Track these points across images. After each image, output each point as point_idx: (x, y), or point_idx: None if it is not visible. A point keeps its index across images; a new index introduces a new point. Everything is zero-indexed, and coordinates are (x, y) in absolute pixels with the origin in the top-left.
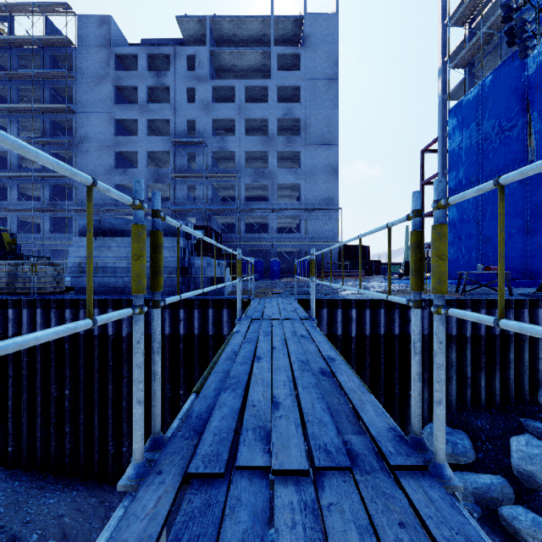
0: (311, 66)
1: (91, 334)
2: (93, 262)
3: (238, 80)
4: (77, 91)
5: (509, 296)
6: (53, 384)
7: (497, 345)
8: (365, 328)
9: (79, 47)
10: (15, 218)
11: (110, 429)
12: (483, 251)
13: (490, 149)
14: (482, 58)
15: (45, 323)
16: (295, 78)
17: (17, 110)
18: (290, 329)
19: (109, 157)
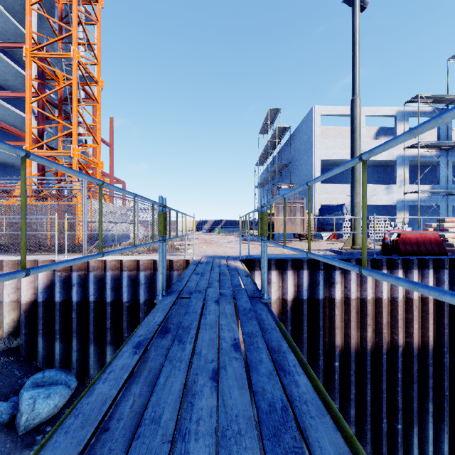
0: None
1: None
2: None
3: None
4: None
5: None
6: None
7: None
8: None
9: None
10: None
11: None
12: None
13: None
14: None
15: None
16: None
17: None
18: None
19: None
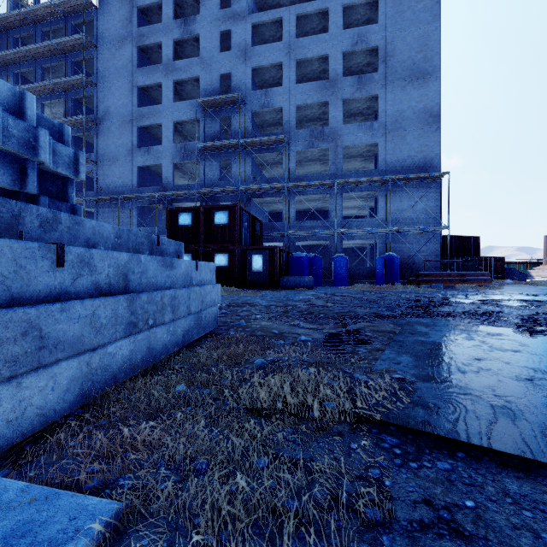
0: None
1: None
2: None
3: (286, 7)
4: (98, 59)
5: None
6: None
7: None
8: None
9: (100, 7)
10: None
11: None
12: None
13: None
14: None
15: None
16: None
17: (39, 91)
18: None
19: (131, 134)
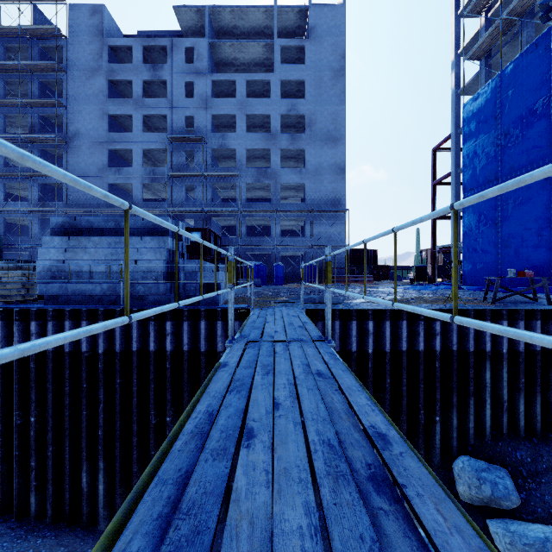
0: (316, 59)
1: (61, 350)
2: (66, 265)
3: (239, 73)
4: (68, 84)
5: (548, 305)
6: (16, 410)
7: (538, 363)
8: (384, 343)
9: (69, 37)
10: (1, 220)
11: (84, 463)
12: (502, 255)
13: (511, 144)
14: (501, 46)
15: (7, 337)
16: (300, 72)
17: (3, 104)
18: (301, 359)
19: (102, 154)
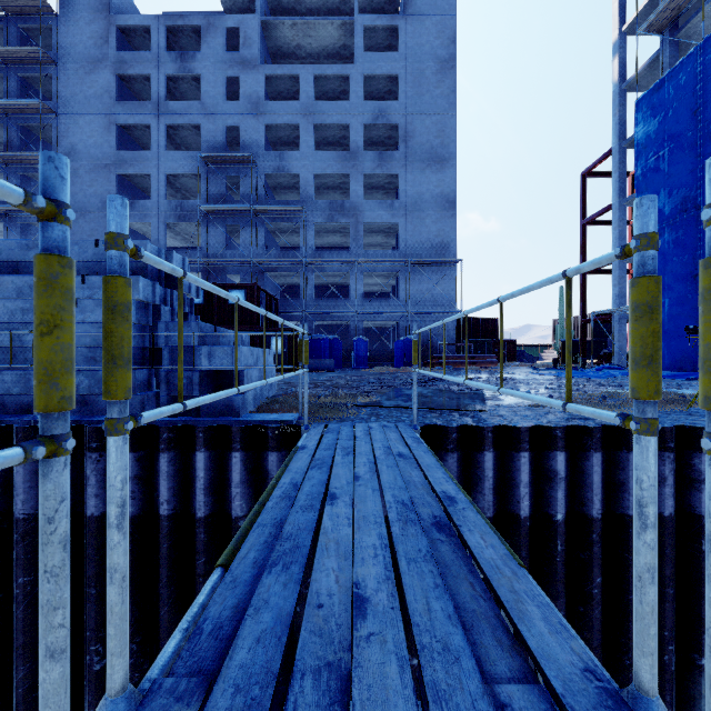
0: (414, 45)
1: None
2: None
3: (304, 65)
4: (59, 81)
5: None
6: None
7: None
8: (589, 499)
9: (61, 14)
10: None
11: None
12: None
13: None
14: (704, 2)
15: None
16: (391, 62)
17: None
18: None
19: (108, 182)
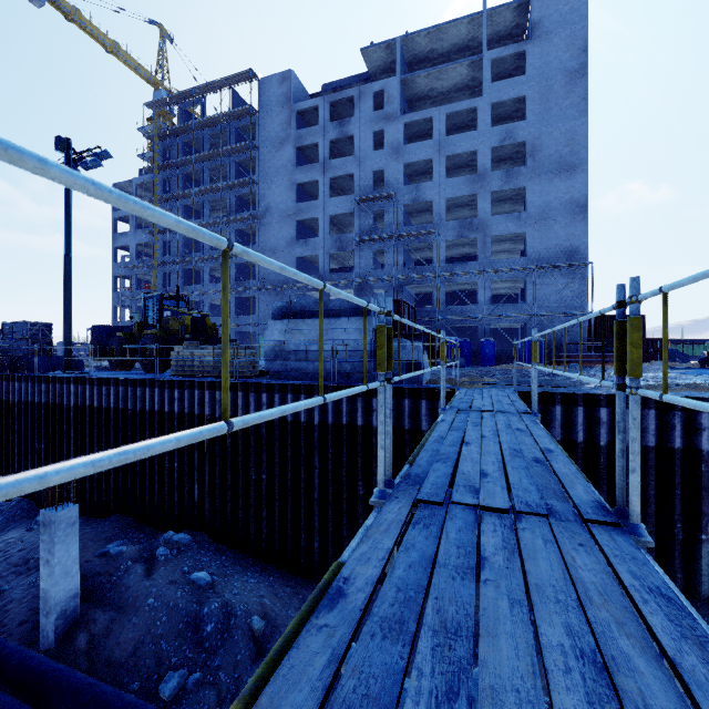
0: (542, 64)
1: (284, 419)
2: (286, 345)
3: (437, 107)
4: (260, 160)
5: None
6: (252, 467)
7: None
8: None
9: (261, 112)
10: (206, 301)
11: (302, 521)
12: None
13: None
14: None
15: (245, 406)
16: (518, 86)
17: (208, 191)
18: (504, 421)
19: (290, 227)
